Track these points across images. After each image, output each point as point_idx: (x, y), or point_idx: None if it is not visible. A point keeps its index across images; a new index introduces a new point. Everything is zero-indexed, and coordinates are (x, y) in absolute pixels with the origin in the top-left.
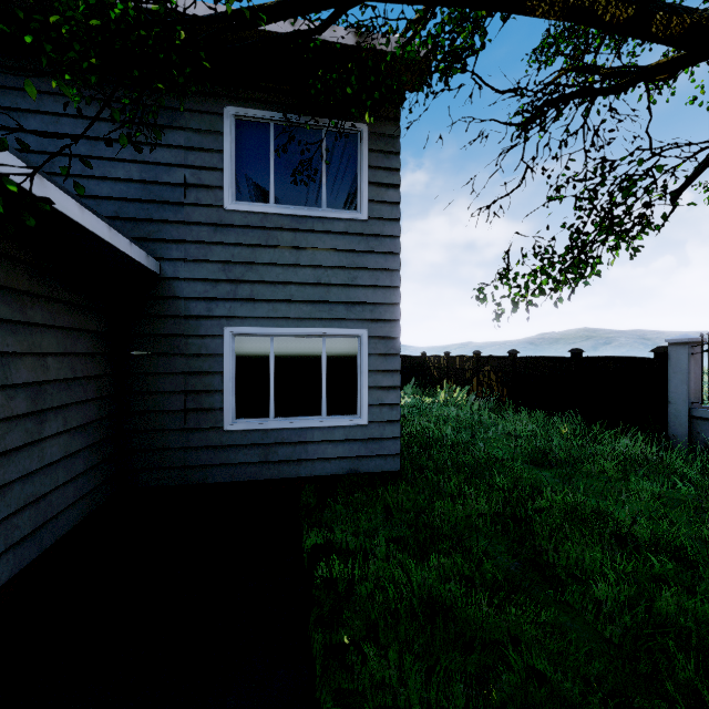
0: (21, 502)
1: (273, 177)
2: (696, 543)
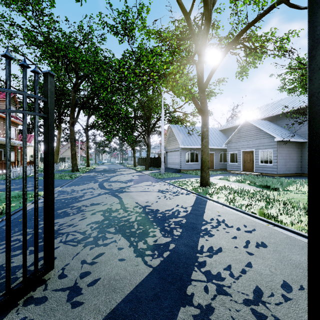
0: (287, 167)
1: None
2: None
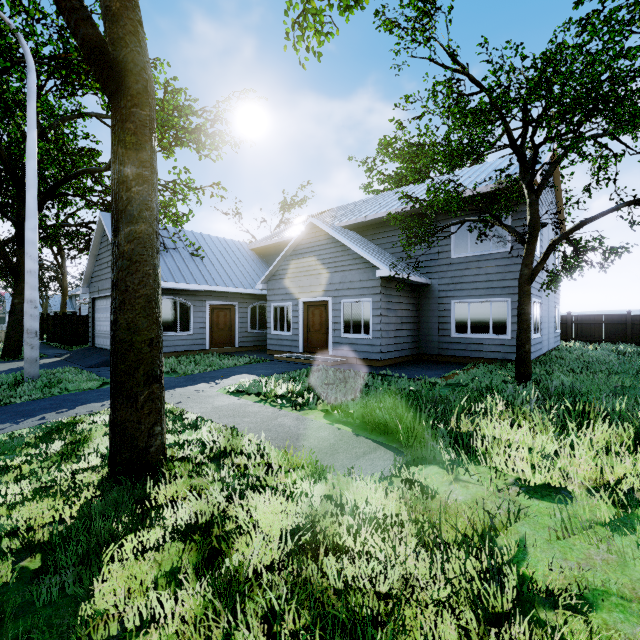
0: (399, 342)
1: (469, 242)
2: (608, 377)
